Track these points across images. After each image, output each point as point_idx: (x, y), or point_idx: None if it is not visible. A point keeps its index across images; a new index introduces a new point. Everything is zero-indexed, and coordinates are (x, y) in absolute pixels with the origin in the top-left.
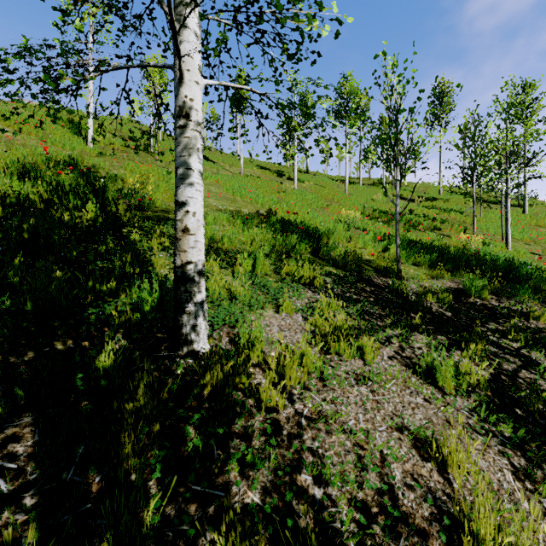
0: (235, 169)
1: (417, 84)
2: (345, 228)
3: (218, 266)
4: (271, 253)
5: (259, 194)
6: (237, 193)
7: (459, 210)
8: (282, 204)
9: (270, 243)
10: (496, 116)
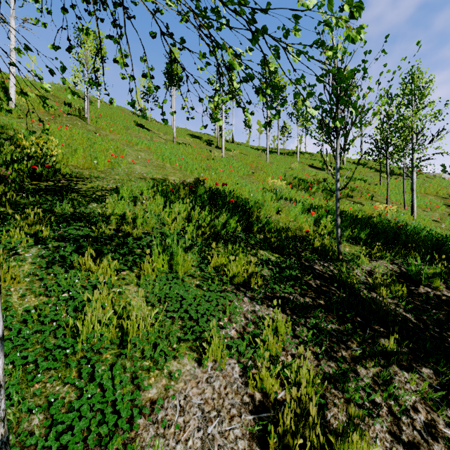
0: (168, 137)
1: (366, 42)
2: (273, 198)
3: (114, 272)
4: (196, 237)
5: (189, 161)
6: (167, 159)
7: (362, 178)
8: (211, 171)
9: (195, 222)
10: (403, 97)
